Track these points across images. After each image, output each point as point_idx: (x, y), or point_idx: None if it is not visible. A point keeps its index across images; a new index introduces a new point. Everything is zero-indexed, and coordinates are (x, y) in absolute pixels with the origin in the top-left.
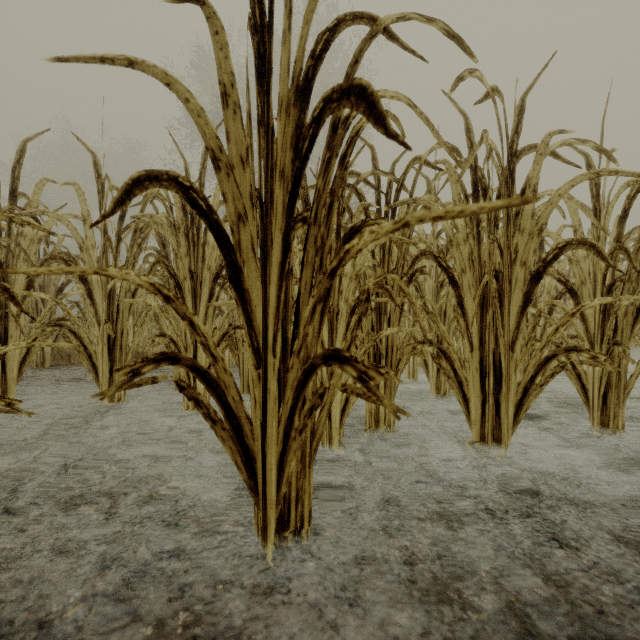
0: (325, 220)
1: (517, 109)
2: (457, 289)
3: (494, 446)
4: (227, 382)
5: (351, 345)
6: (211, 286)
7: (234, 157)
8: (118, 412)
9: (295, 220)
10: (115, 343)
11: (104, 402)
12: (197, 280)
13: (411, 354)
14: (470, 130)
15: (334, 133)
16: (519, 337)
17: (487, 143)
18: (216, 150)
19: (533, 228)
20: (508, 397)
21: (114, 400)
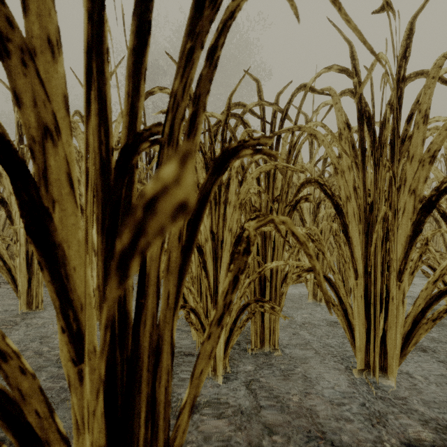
0: (185, 138)
1: (405, 33)
2: (342, 216)
3: (379, 374)
4: (25, 389)
5: (224, 315)
6: None
7: (36, 37)
8: (30, 322)
9: (139, 138)
10: (33, 258)
11: (23, 310)
12: None
13: (296, 282)
14: (355, 57)
15: (198, 13)
16: (408, 267)
17: (383, 60)
18: (1, 23)
19: (424, 155)
20: (396, 328)
21: (32, 308)
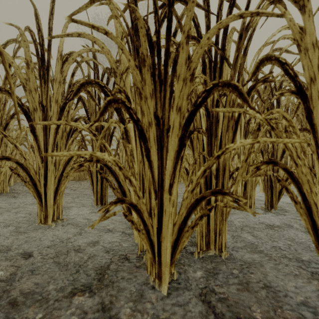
0: None
1: None
2: (306, 100)
3: None
4: None
5: None
6: (58, 116)
7: None
8: None
9: None
10: None
11: None
12: (47, 112)
13: (254, 175)
14: None
15: None
16: None
17: None
18: None
19: None
20: None
21: None
